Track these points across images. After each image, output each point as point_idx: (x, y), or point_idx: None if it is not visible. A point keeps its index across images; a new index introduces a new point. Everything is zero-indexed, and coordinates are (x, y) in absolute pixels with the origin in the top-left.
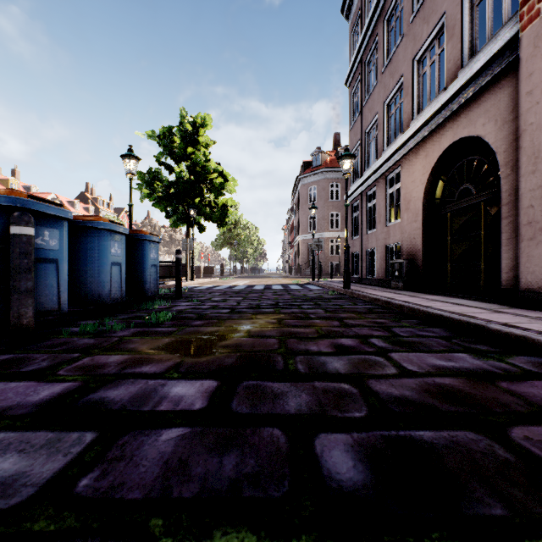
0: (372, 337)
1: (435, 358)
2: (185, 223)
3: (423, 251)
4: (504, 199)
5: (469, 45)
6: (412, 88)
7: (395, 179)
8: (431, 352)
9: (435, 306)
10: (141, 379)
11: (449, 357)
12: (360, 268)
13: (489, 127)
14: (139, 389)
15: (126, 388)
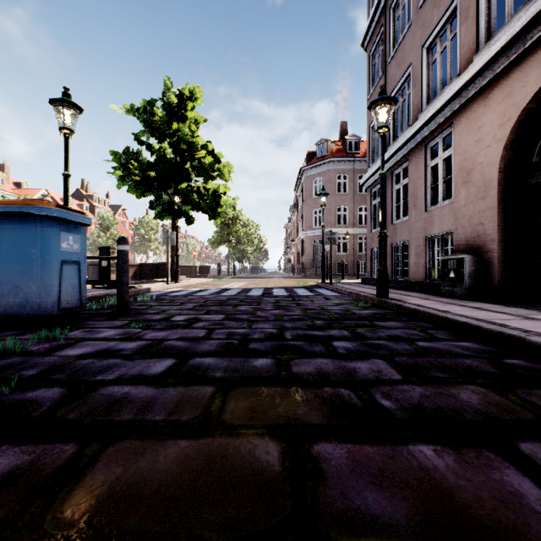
0: None
1: None
2: (171, 214)
3: (499, 241)
4: None
5: None
6: (476, 5)
7: (441, 146)
8: None
9: None
10: None
11: None
12: None
13: None
14: None
15: None
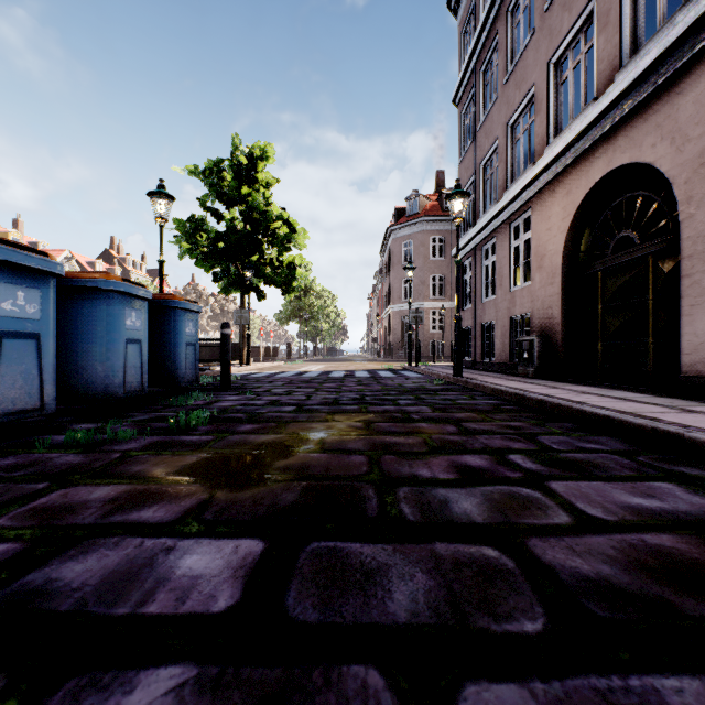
0: (511, 452)
1: (625, 492)
2: (238, 288)
3: (562, 324)
4: (685, 249)
5: (631, 36)
6: (546, 101)
7: (522, 228)
8: (613, 480)
9: (592, 403)
10: (132, 537)
11: (647, 490)
12: (473, 349)
13: (661, 149)
14: (122, 561)
15: (101, 557)
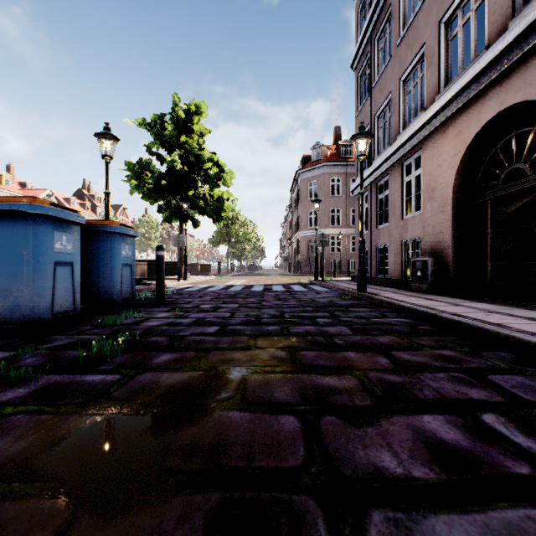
0: (478, 408)
1: None
2: (178, 217)
3: (453, 247)
4: None
5: None
6: (437, 56)
7: (413, 165)
8: None
9: (514, 326)
10: None
11: None
12: (369, 267)
13: None
14: None
15: None
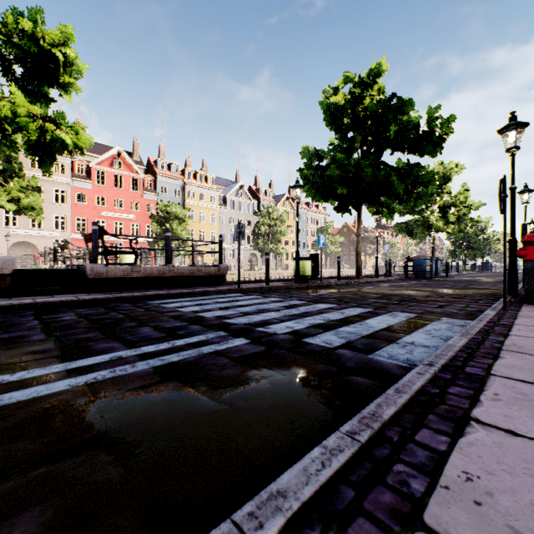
0: None
1: None
2: None
3: None
4: None
5: None
6: None
7: None
8: None
9: None
10: None
11: None
12: None
13: None
14: None
15: None
